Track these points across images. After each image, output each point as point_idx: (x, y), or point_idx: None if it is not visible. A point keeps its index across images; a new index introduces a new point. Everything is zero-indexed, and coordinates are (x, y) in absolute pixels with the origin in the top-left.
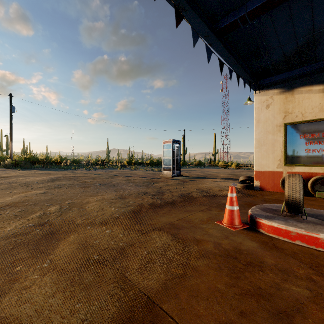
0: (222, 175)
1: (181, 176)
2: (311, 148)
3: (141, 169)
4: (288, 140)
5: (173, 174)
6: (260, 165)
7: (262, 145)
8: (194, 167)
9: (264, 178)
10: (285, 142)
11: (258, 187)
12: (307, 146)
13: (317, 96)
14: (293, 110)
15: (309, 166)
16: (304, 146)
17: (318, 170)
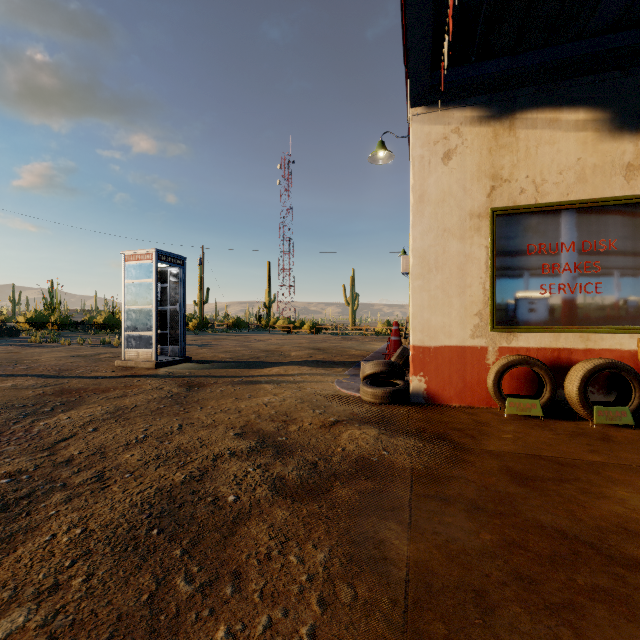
0: (296, 353)
1: (188, 363)
2: (556, 280)
3: (64, 343)
4: (500, 258)
5: (161, 359)
6: (428, 329)
7: (434, 269)
8: (226, 332)
9: (438, 369)
10: (493, 263)
11: (423, 393)
12: (546, 275)
13: (571, 140)
14: (513, 172)
15: (553, 332)
16: (538, 274)
17: (573, 343)
